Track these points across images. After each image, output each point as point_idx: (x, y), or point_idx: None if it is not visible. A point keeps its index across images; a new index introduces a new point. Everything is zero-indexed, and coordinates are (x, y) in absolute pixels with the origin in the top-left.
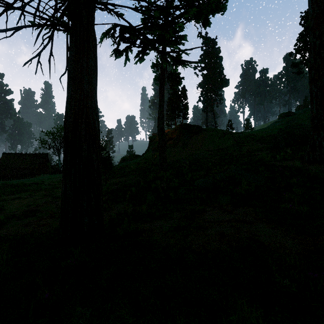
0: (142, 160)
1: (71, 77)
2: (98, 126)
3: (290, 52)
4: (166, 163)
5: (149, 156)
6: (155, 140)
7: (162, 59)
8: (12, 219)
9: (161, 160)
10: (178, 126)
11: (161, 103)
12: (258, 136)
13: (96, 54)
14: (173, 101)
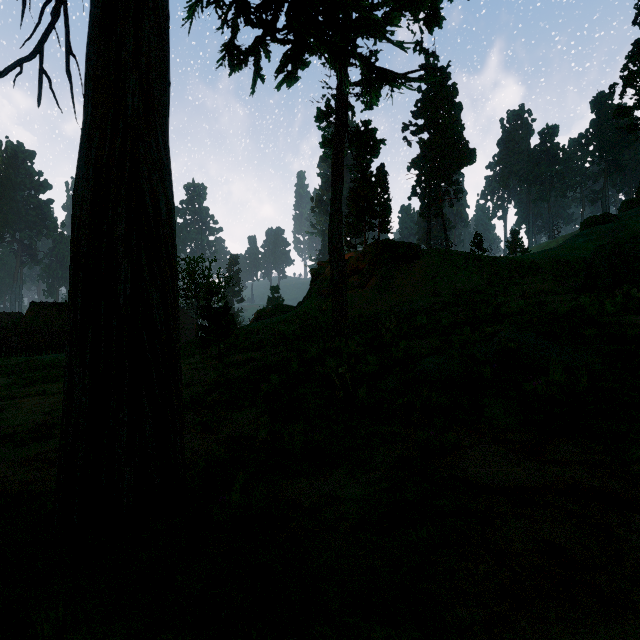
0: (297, 315)
1: (91, 77)
2: (168, 213)
3: (613, 85)
4: (347, 322)
5: (311, 308)
6: (324, 276)
7: (338, 100)
8: (4, 445)
9: (336, 314)
10: (372, 245)
11: (336, 193)
12: (542, 264)
13: (167, 24)
14: (361, 196)
